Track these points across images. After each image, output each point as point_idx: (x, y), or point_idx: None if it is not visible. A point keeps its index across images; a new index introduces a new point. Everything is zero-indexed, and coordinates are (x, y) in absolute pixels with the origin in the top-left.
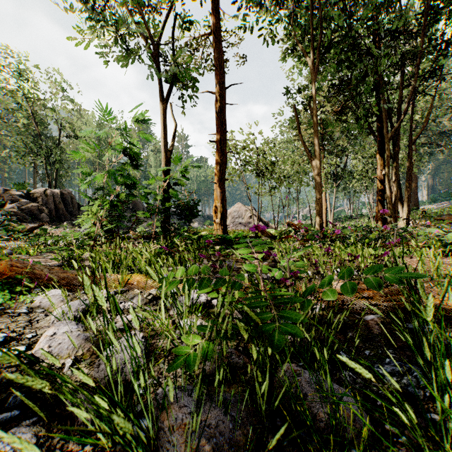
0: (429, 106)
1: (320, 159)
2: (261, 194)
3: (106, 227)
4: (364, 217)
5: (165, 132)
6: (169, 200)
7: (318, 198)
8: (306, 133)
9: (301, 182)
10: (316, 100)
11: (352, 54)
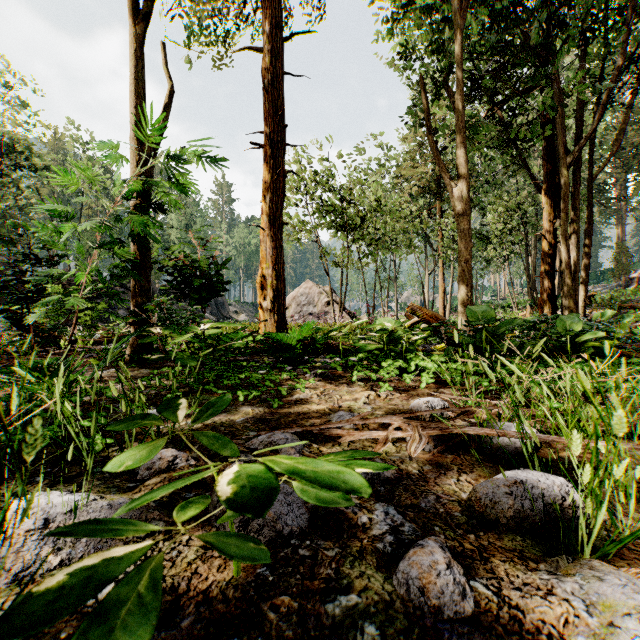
0: (622, 119)
1: (468, 183)
2: (347, 264)
3: (6, 315)
4: (495, 306)
5: (136, 91)
6: (148, 252)
7: (465, 261)
8: (414, 171)
9: (410, 246)
10: (460, 67)
11: (504, 19)
